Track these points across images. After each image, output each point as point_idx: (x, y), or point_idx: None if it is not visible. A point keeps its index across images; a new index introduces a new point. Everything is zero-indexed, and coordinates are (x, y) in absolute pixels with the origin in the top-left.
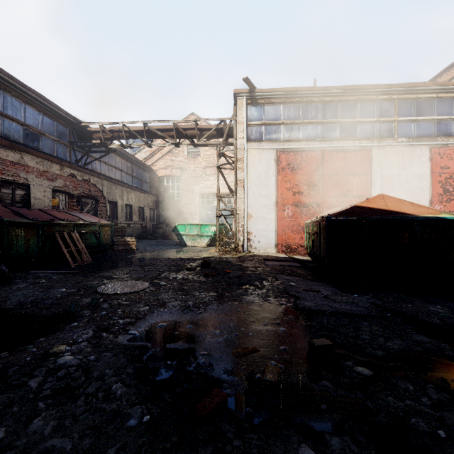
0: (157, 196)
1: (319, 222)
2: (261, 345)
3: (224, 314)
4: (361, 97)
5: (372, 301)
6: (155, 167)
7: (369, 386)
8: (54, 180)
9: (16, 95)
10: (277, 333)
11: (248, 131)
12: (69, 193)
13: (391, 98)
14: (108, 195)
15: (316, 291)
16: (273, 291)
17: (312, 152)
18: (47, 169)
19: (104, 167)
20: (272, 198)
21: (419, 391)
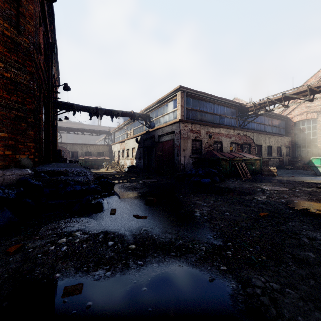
0: (292, 137)
1: None
2: None
3: None
4: None
5: None
6: (291, 115)
7: None
8: (231, 138)
9: (217, 103)
10: None
11: None
12: (236, 143)
13: None
14: (256, 141)
15: None
16: None
17: None
18: (228, 133)
19: (253, 125)
20: None
21: None
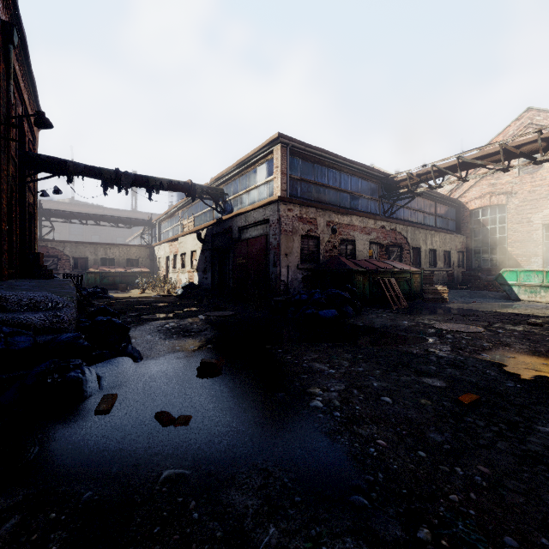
0: (467, 236)
1: None
2: None
3: None
4: None
5: None
6: (465, 198)
7: None
8: (370, 234)
9: (346, 171)
10: None
11: None
12: (379, 243)
13: None
14: (412, 241)
15: None
16: None
17: None
18: (366, 225)
19: (407, 213)
20: None
21: None
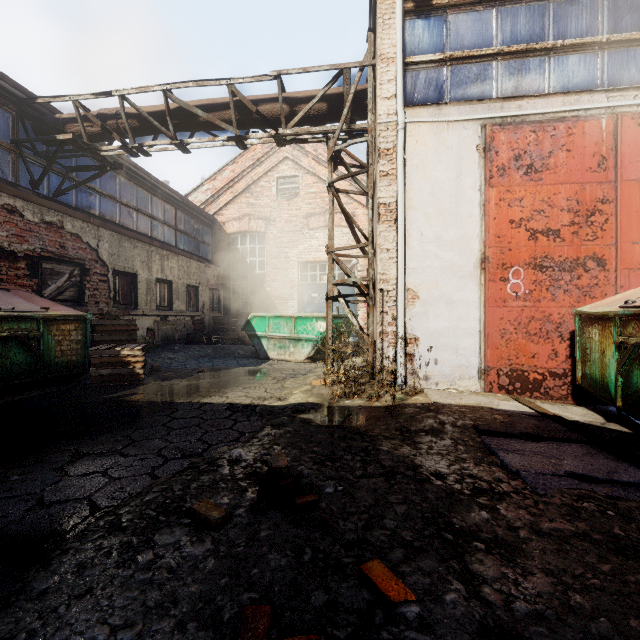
0: (224, 268)
1: None
2: None
3: None
4: None
5: None
6: (222, 217)
7: None
8: None
9: None
10: None
11: (407, 82)
12: None
13: None
14: (115, 259)
15: None
16: None
17: (585, 122)
18: None
19: (110, 207)
20: (470, 250)
21: None
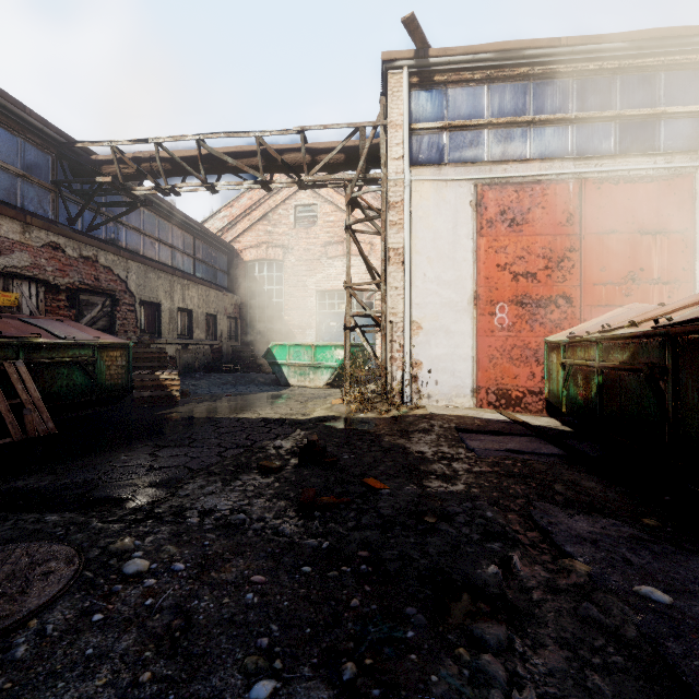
0: (242, 296)
1: (672, 336)
2: None
3: None
4: (669, 59)
5: None
6: (239, 244)
7: None
8: (7, 253)
9: None
10: None
11: (413, 144)
12: (46, 281)
13: None
14: (141, 290)
15: None
16: (607, 668)
17: (556, 185)
18: None
19: (135, 238)
20: (465, 288)
21: None
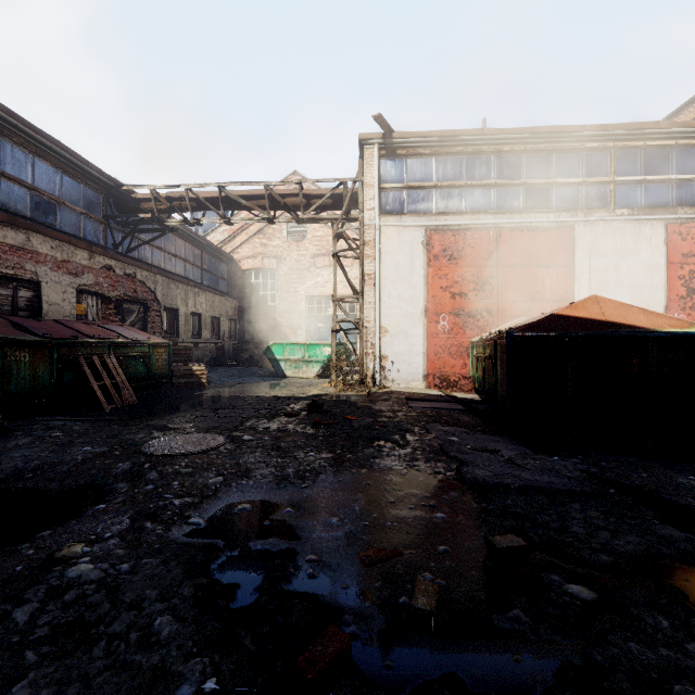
0: (240, 301)
1: (495, 340)
2: (406, 544)
3: (345, 490)
4: (558, 145)
5: (582, 468)
6: (238, 255)
7: (592, 621)
8: (80, 275)
9: (20, 142)
10: (432, 522)
11: (382, 199)
12: (102, 295)
13: (604, 146)
14: (165, 298)
15: (492, 450)
16: (423, 450)
17: (481, 232)
18: (69, 257)
19: (158, 255)
20: (418, 304)
21: (680, 631)
